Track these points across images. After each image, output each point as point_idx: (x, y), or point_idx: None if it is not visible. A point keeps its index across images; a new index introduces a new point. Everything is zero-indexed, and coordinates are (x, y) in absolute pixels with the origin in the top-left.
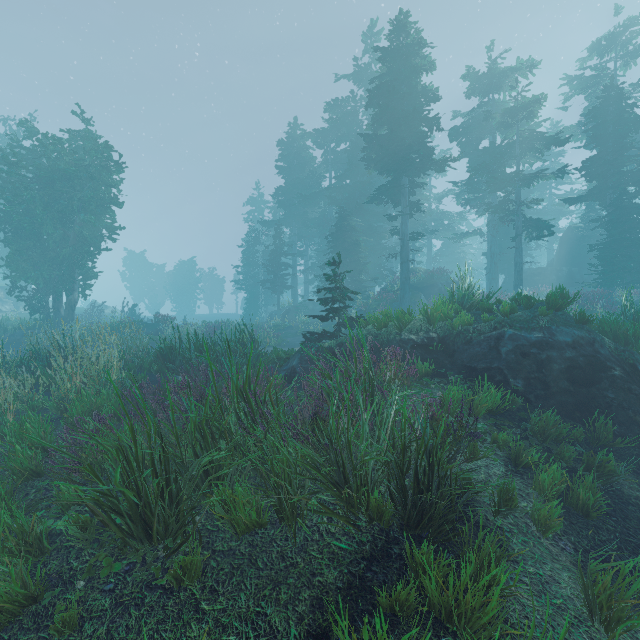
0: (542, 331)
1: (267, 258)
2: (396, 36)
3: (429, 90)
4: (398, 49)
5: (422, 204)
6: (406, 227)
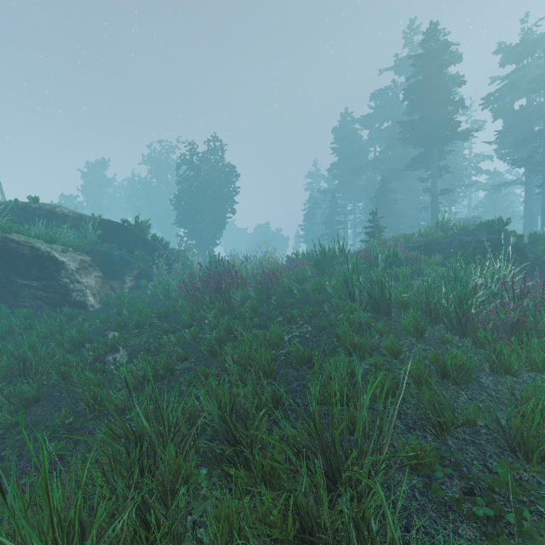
0: (473, 236)
1: (324, 218)
2: (427, 43)
3: (455, 78)
4: (428, 53)
5: (449, 167)
6: (435, 186)
